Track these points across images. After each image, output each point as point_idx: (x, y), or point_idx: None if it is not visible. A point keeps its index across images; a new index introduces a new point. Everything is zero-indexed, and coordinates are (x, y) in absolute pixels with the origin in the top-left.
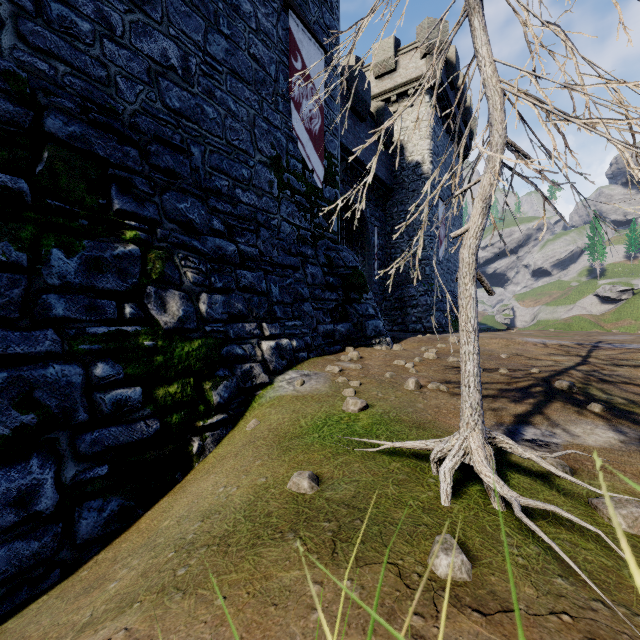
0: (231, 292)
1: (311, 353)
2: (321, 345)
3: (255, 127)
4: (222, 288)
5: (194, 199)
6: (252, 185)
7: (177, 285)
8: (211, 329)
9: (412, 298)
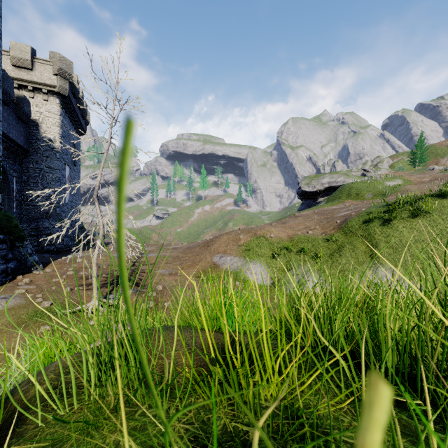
0: None
1: None
2: (0, 278)
3: None
4: None
5: None
6: None
7: None
8: None
9: (47, 229)
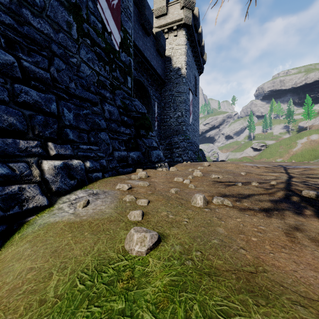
0: (2, 104)
1: (106, 173)
2: (116, 167)
3: None
4: None
5: None
6: (46, 15)
7: None
8: None
9: (176, 143)
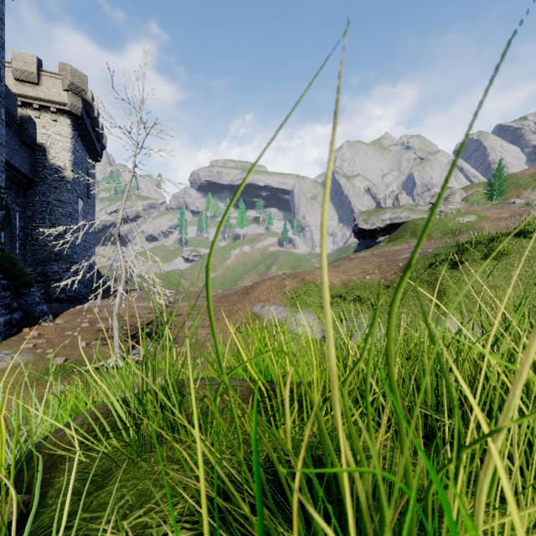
0: None
1: None
2: (3, 331)
3: None
4: None
5: None
6: None
7: None
8: None
9: (56, 273)
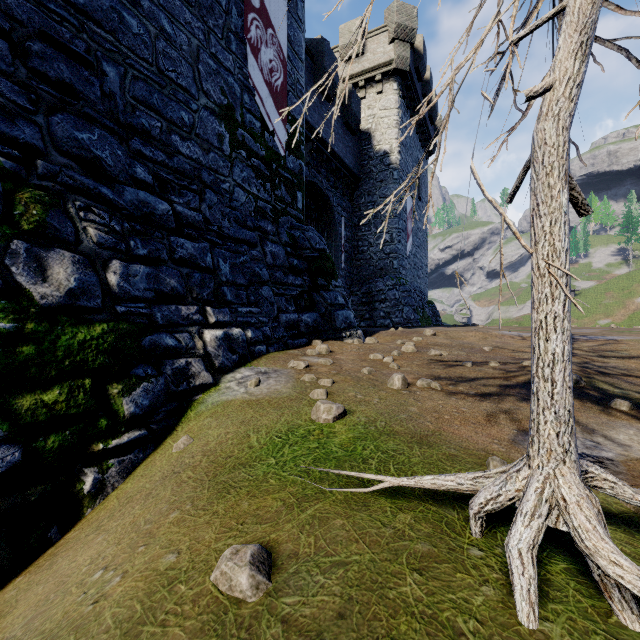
0: (161, 264)
1: (271, 347)
2: (283, 337)
3: (199, 62)
4: (147, 257)
5: (105, 132)
6: (195, 134)
7: (70, 244)
8: (126, 310)
9: (380, 292)
